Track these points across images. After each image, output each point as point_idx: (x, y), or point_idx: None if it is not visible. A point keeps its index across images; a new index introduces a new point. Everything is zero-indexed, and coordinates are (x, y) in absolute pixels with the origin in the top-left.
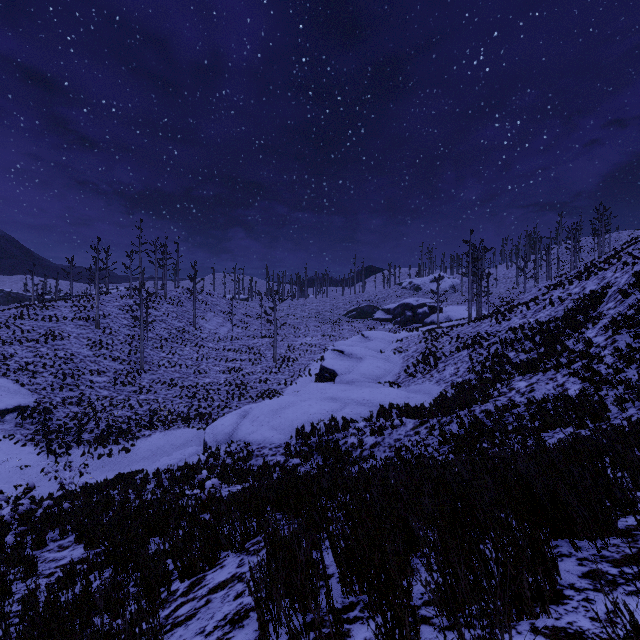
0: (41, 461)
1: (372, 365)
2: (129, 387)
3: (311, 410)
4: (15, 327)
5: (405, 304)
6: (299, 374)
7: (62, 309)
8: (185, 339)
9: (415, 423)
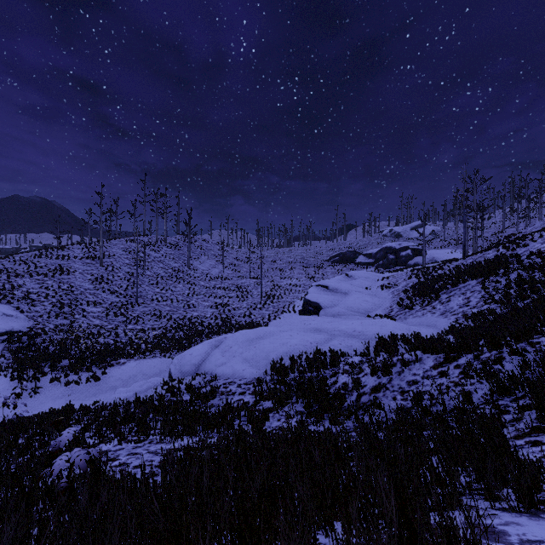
0: (12, 385)
1: (359, 299)
2: (120, 317)
3: (291, 341)
4: (32, 264)
5: (387, 248)
6: (283, 310)
7: (75, 250)
8: (179, 277)
9: (437, 359)
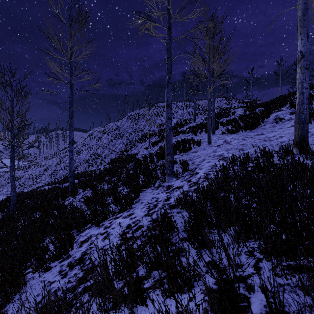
0: None
1: None
2: None
3: None
4: None
5: None
6: None
7: None
8: None
9: None
